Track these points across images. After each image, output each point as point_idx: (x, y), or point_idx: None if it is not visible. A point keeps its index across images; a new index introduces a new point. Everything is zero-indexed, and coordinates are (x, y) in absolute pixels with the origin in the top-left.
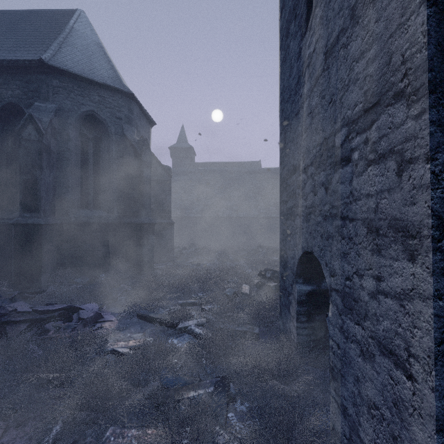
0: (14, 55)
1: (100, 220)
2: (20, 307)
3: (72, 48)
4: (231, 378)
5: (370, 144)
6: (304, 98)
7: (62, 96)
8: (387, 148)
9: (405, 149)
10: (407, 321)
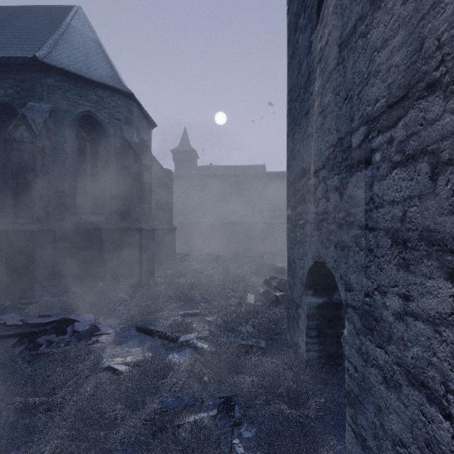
0: (6, 52)
1: (98, 226)
2: (11, 319)
3: (68, 45)
4: (236, 400)
5: (395, 144)
6: (315, 95)
7: (57, 95)
8: (417, 147)
9: (442, 149)
10: (444, 350)
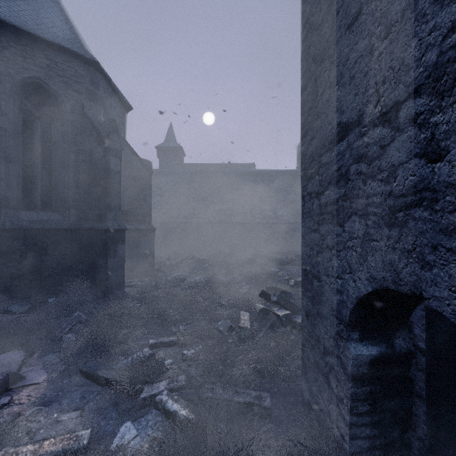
0: None
1: (50, 225)
2: None
3: None
4: None
5: None
6: None
7: None
8: None
9: None
10: None
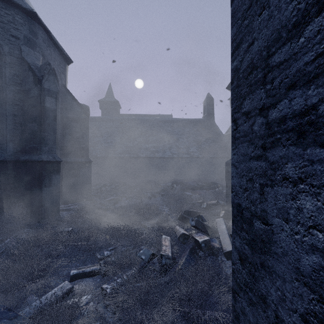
0: None
1: None
2: None
3: None
4: None
5: None
6: None
7: None
8: None
9: None
10: None
